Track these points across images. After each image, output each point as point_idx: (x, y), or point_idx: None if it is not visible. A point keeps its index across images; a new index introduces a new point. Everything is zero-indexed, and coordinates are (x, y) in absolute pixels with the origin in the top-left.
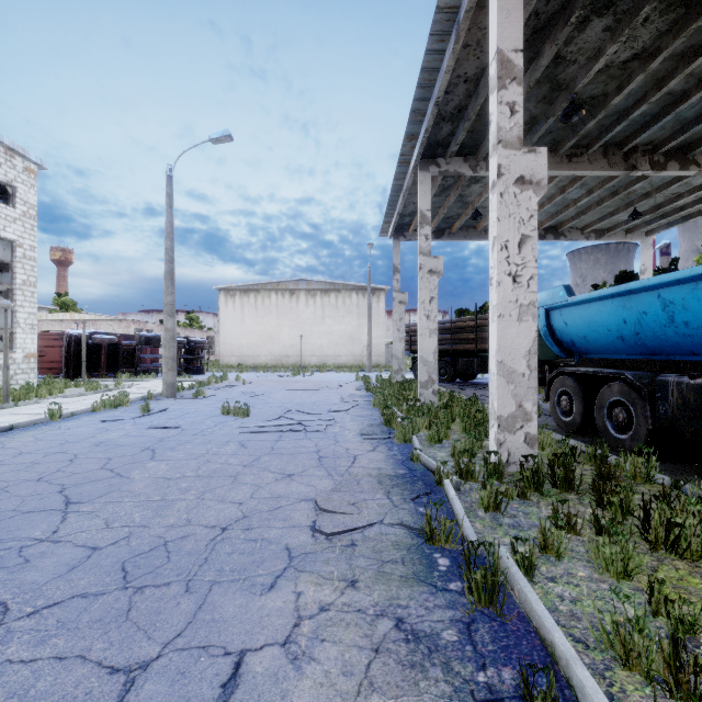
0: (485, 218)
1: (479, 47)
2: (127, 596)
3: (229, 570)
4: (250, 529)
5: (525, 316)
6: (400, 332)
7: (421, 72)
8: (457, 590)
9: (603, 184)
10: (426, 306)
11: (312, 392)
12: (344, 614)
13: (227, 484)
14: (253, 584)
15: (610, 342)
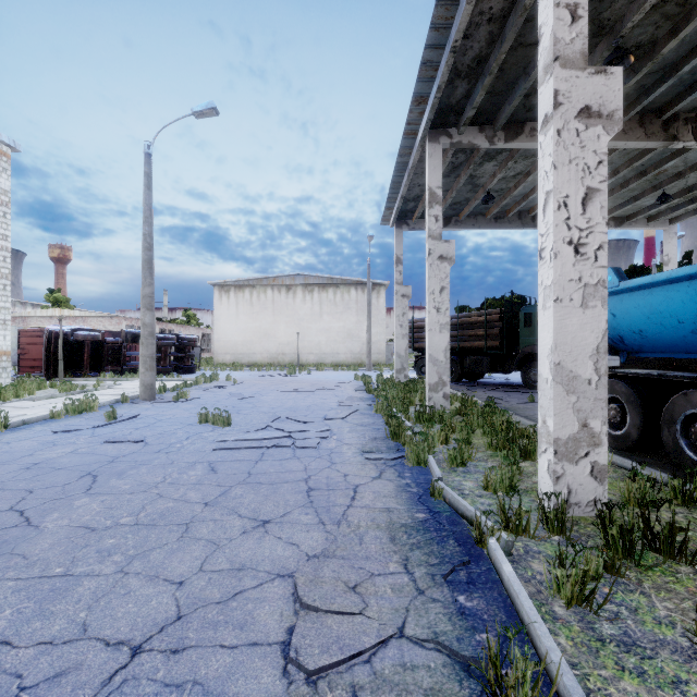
0: (496, 204)
1: None
2: None
3: None
4: (179, 651)
5: (592, 300)
6: (403, 328)
7: (436, 7)
8: None
9: (632, 162)
10: (435, 297)
11: (307, 393)
12: None
13: (172, 540)
14: None
15: (679, 338)
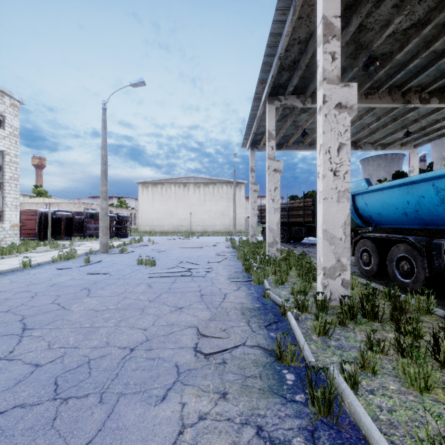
0: (309, 136)
1: (309, 19)
2: (55, 406)
3: (133, 384)
4: (151, 349)
5: (342, 199)
6: (255, 210)
7: (269, 36)
8: (302, 401)
9: (387, 113)
10: (272, 193)
11: (197, 249)
12: (217, 423)
13: (137, 314)
14: (150, 395)
15: (397, 217)
